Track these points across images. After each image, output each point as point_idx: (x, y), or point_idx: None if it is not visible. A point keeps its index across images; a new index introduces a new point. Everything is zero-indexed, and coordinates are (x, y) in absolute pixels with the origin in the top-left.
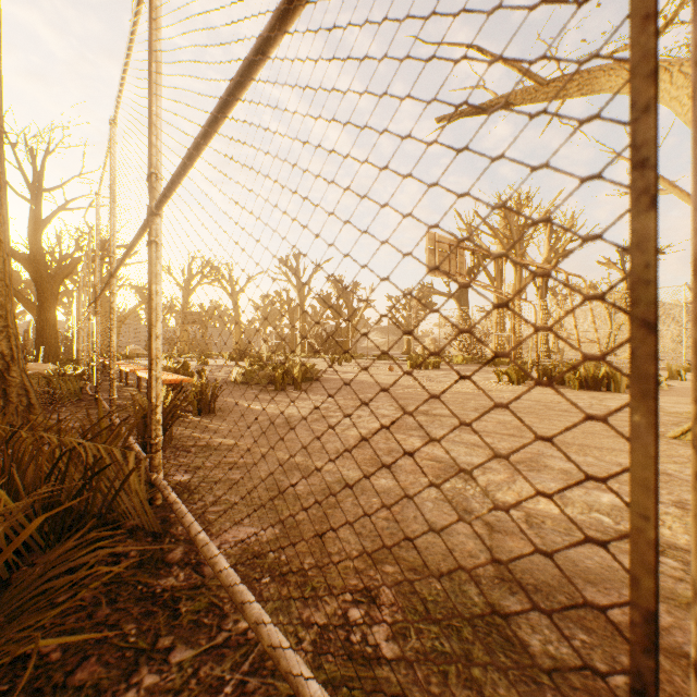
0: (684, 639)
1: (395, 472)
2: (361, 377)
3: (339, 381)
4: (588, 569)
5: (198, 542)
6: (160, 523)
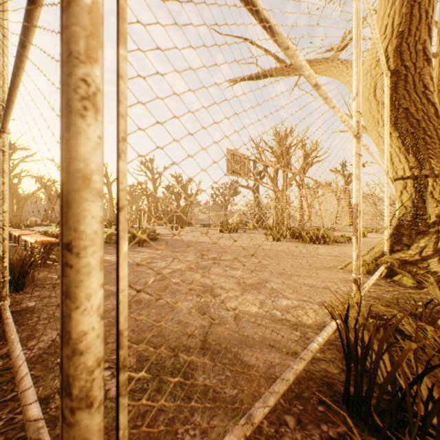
0: (279, 369)
1: (175, 294)
2: (186, 238)
3: (170, 240)
4: (253, 339)
5: (9, 341)
6: (1, 333)
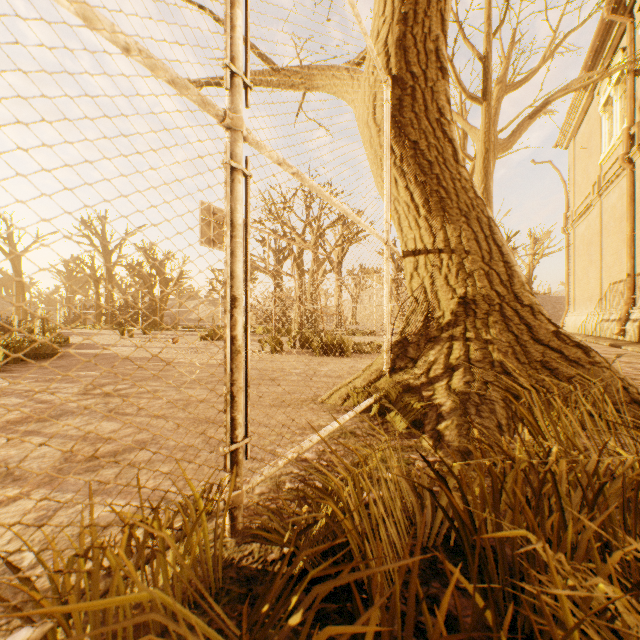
0: None
1: None
2: (125, 351)
3: (84, 357)
4: None
5: None
6: None
